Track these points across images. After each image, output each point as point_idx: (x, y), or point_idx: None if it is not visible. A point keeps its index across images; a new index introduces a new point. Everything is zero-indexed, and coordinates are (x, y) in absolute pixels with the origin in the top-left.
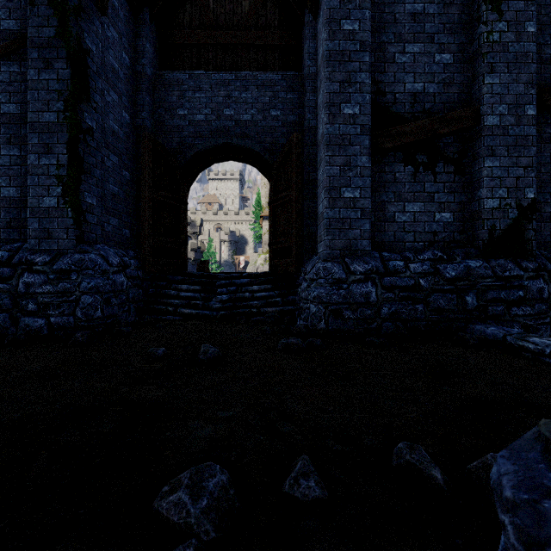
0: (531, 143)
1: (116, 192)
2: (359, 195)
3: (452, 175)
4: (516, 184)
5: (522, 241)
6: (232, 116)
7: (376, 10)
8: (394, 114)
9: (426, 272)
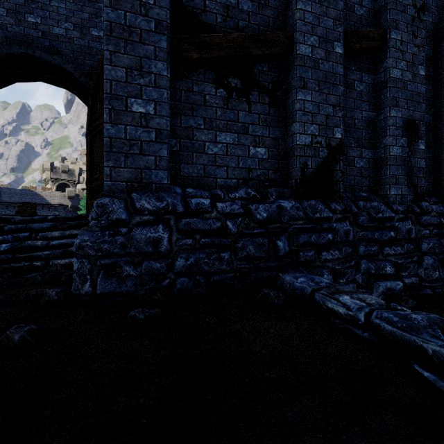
0: (339, 82)
1: None
2: (153, 111)
3: (267, 106)
4: (326, 122)
5: (331, 182)
6: (37, 25)
7: None
8: (204, 23)
9: (235, 213)
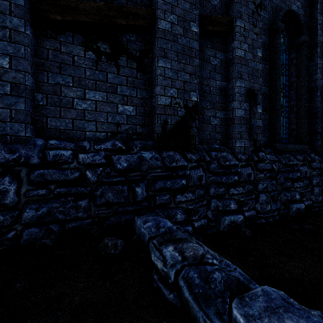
0: (195, 55)
1: None
2: (8, 65)
3: (135, 71)
4: (184, 87)
5: (188, 136)
6: None
7: None
8: None
9: (96, 163)
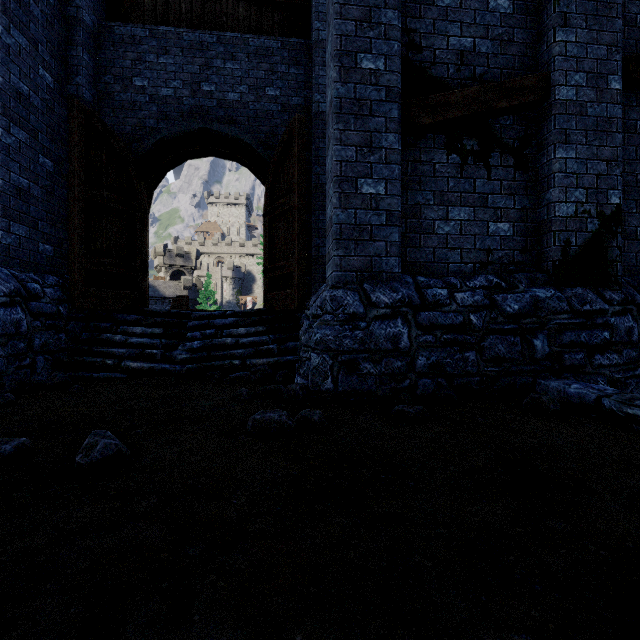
0: (616, 128)
1: (25, 186)
2: (384, 191)
3: (511, 170)
4: (597, 184)
5: (604, 263)
6: (212, 93)
7: None
8: (434, 78)
9: (479, 305)
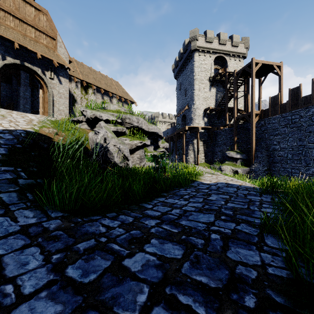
0: None
1: None
2: None
3: None
4: None
5: None
6: None
7: (32, 91)
8: (36, 108)
9: None
